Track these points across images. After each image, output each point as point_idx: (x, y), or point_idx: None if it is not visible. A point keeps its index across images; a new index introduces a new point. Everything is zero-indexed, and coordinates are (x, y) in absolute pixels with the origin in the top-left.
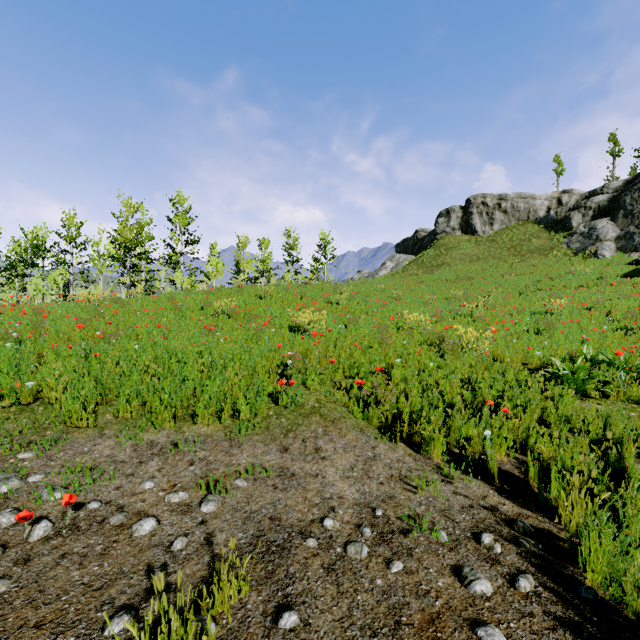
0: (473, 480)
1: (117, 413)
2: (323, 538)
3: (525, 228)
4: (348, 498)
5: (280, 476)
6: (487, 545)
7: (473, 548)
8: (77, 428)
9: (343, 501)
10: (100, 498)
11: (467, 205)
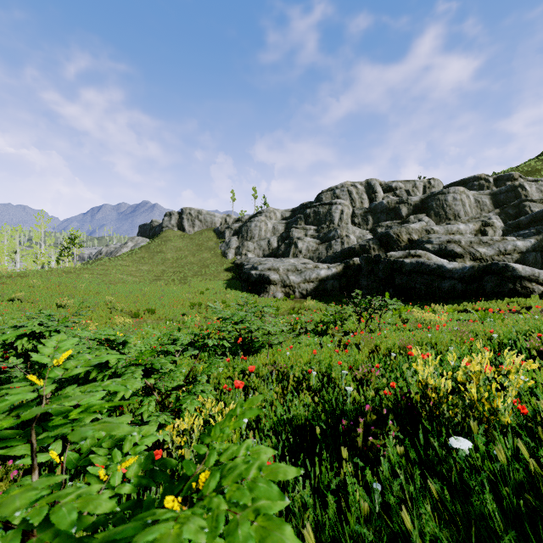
0: None
1: None
2: None
3: (208, 233)
4: None
5: None
6: None
7: None
8: None
9: None
10: None
11: (182, 212)
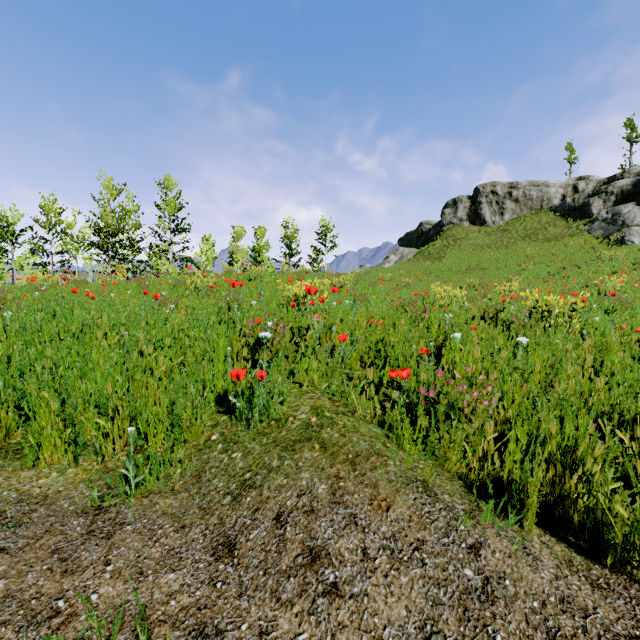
0: None
1: None
2: None
3: (539, 217)
4: None
5: None
6: None
7: None
8: None
9: None
10: None
11: (475, 195)
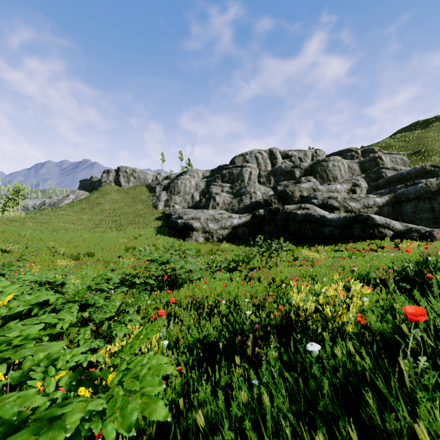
0: None
1: None
2: None
3: (141, 188)
4: None
5: None
6: None
7: None
8: None
9: None
10: None
11: (118, 170)
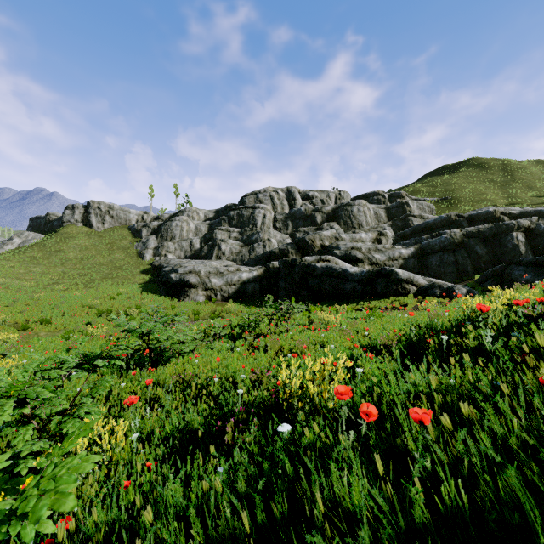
0: None
1: None
2: None
3: (122, 231)
4: None
5: None
6: None
7: None
8: None
9: None
10: None
11: (88, 206)
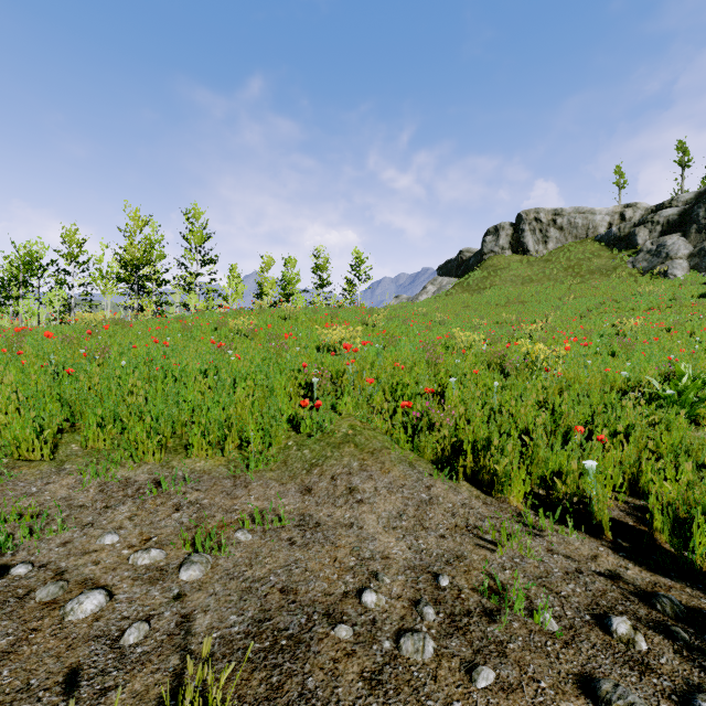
0: (573, 532)
1: (84, 442)
2: (361, 624)
3: (584, 246)
4: (397, 558)
5: (300, 526)
6: (624, 637)
7: (601, 642)
8: (28, 461)
9: (390, 563)
10: (34, 559)
11: (518, 221)
